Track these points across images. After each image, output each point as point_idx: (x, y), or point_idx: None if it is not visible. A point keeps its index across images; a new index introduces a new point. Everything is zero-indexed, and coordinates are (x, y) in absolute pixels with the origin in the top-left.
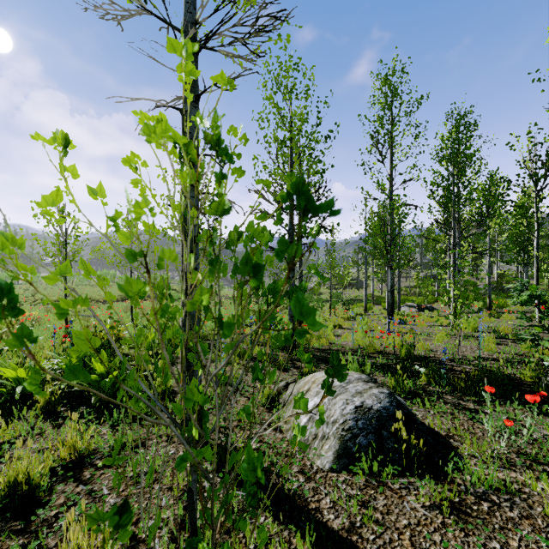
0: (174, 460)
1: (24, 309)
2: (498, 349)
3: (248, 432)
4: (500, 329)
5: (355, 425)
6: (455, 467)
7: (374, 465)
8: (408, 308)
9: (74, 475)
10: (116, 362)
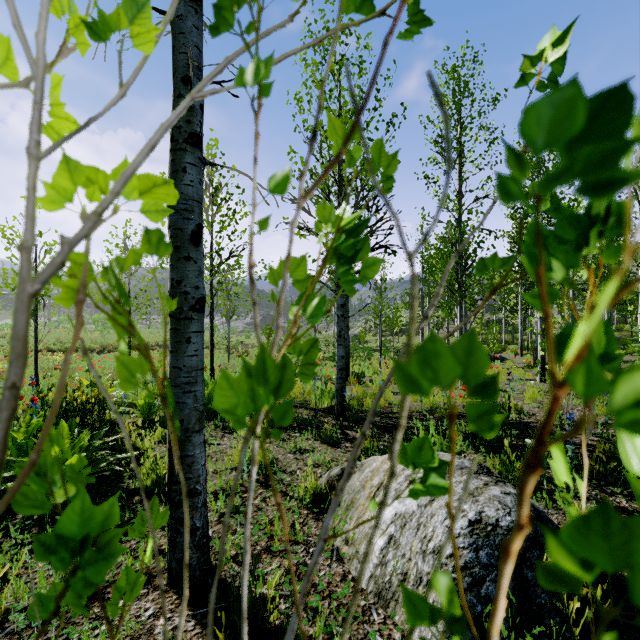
0: (150, 633)
1: None
2: None
3: (285, 562)
4: None
5: (475, 560)
6: None
7: None
8: None
9: None
10: (82, 439)
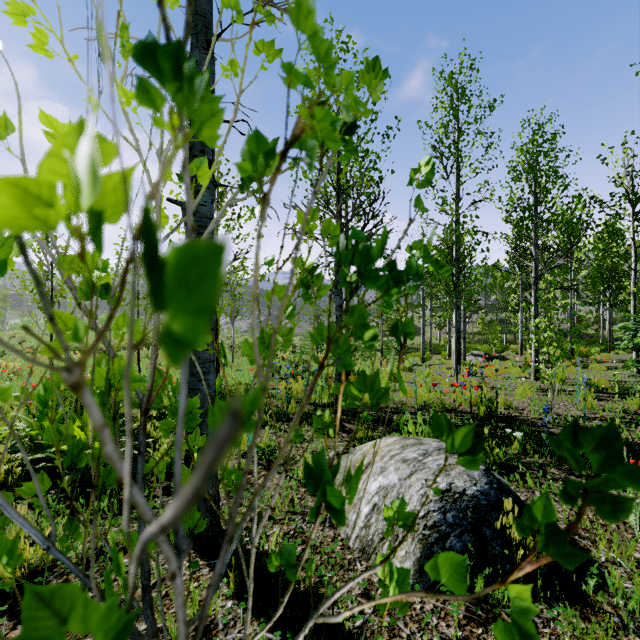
0: None
1: (6, 359)
2: (599, 406)
3: (284, 528)
4: (594, 382)
5: (443, 520)
6: (596, 583)
7: (477, 584)
8: (474, 357)
9: (13, 607)
10: None
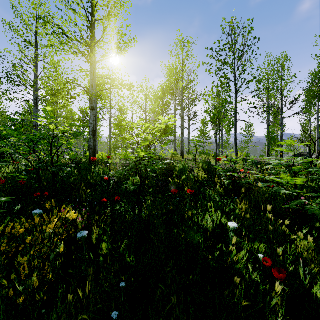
0: None
1: None
2: None
3: None
4: None
5: None
6: None
7: None
8: None
9: None
10: None
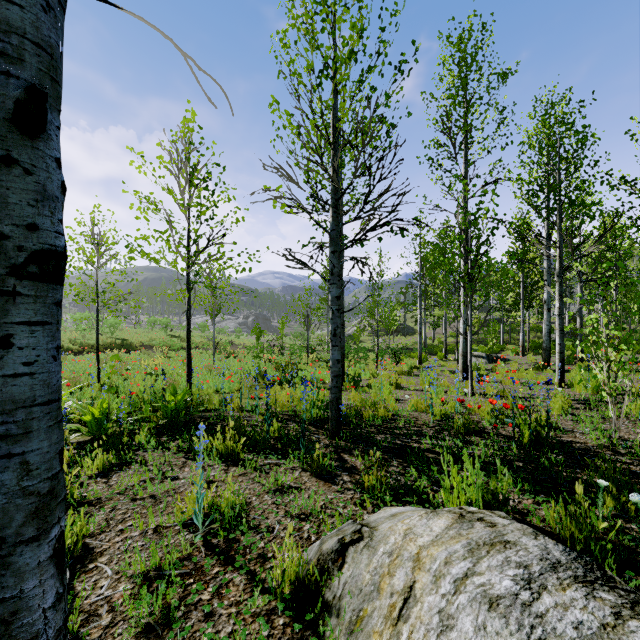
0: None
1: None
2: None
3: None
4: (636, 390)
5: None
6: None
7: None
8: (475, 359)
9: None
10: None
